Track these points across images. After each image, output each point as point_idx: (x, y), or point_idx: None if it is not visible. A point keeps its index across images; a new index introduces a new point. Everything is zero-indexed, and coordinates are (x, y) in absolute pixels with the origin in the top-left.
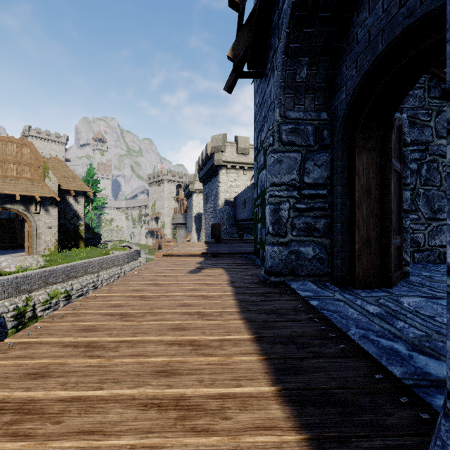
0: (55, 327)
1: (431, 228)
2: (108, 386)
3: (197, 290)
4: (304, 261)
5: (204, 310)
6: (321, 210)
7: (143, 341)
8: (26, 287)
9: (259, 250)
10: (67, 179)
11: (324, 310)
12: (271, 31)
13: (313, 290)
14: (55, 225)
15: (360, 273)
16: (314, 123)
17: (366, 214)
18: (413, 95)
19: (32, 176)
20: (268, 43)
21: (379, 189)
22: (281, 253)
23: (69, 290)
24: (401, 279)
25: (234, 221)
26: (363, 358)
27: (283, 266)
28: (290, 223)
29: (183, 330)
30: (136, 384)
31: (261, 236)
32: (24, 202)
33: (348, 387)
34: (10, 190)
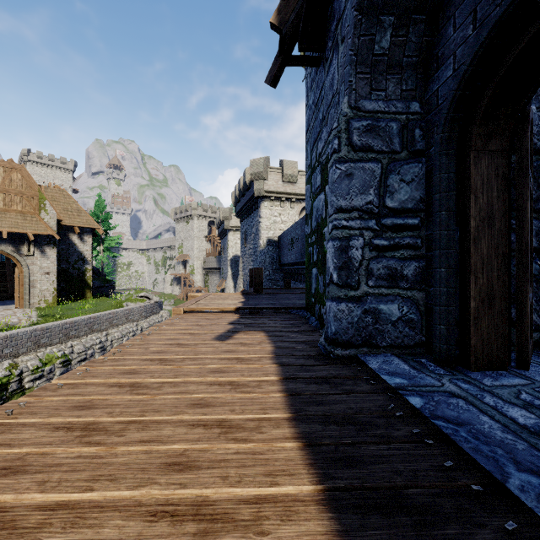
0: None
1: None
2: None
3: (223, 371)
4: (385, 324)
5: (231, 415)
6: (411, 249)
7: (101, 504)
8: (10, 351)
9: (313, 305)
10: (70, 213)
11: (439, 419)
12: None
13: (405, 372)
14: (53, 270)
15: (478, 347)
16: (401, 118)
17: (487, 254)
18: None
19: (24, 209)
20: (328, 13)
21: (507, 215)
22: (351, 313)
23: (69, 354)
24: (532, 352)
25: (279, 266)
26: None
27: (353, 332)
28: (365, 267)
29: (188, 468)
30: None
31: (318, 286)
32: (13, 241)
33: None
34: None
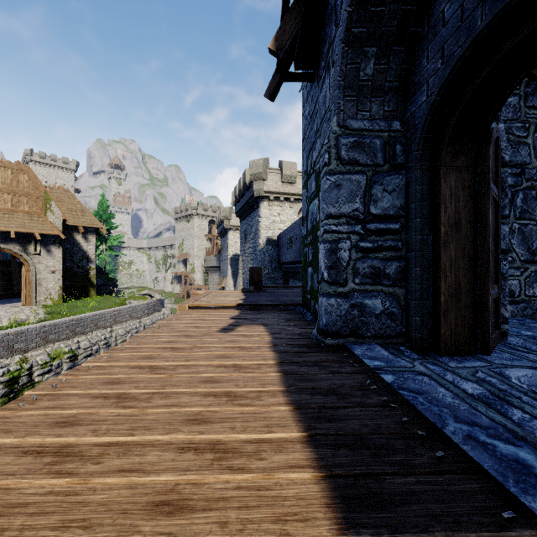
0: (20, 418)
1: (528, 274)
2: (71, 536)
3: (228, 356)
4: (370, 317)
5: (235, 389)
6: (393, 250)
7: (142, 443)
8: (20, 346)
9: (309, 301)
10: (75, 213)
11: (404, 390)
12: (326, 18)
13: (384, 357)
14: (59, 269)
15: (447, 335)
16: (383, 135)
17: (455, 256)
18: (505, 105)
19: (31, 209)
20: (321, 36)
21: (472, 222)
22: (340, 307)
23: (75, 349)
24: (499, 341)
25: (278, 264)
26: (475, 476)
27: (342, 324)
28: (352, 267)
29: (204, 422)
30: (118, 531)
31: (313, 284)
32: (20, 240)
33: (462, 536)
34: (3, 226)
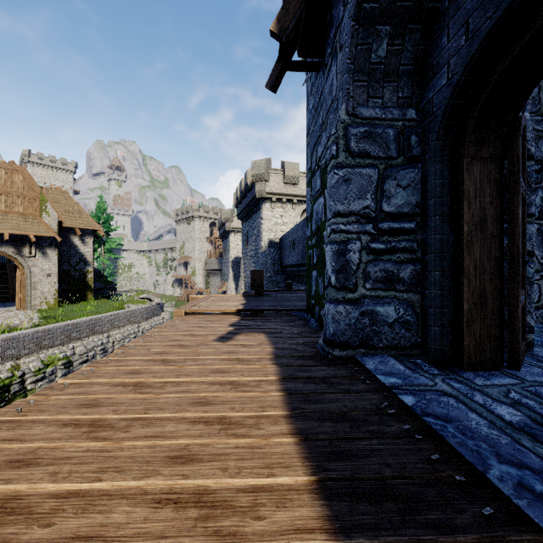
0: None
1: None
2: None
3: (224, 371)
4: (382, 326)
5: (231, 413)
6: (407, 252)
7: (109, 493)
8: (12, 353)
9: (313, 307)
10: (72, 215)
11: (429, 416)
12: None
13: (400, 372)
14: (55, 272)
15: (470, 347)
16: (397, 124)
17: (480, 258)
18: None
19: (26, 211)
20: (327, 20)
21: (499, 220)
22: (349, 315)
23: (70, 355)
24: (525, 353)
25: (280, 267)
26: None
27: (351, 333)
28: (362, 270)
29: (190, 461)
30: None
31: (318, 288)
32: (15, 242)
33: None
34: None
